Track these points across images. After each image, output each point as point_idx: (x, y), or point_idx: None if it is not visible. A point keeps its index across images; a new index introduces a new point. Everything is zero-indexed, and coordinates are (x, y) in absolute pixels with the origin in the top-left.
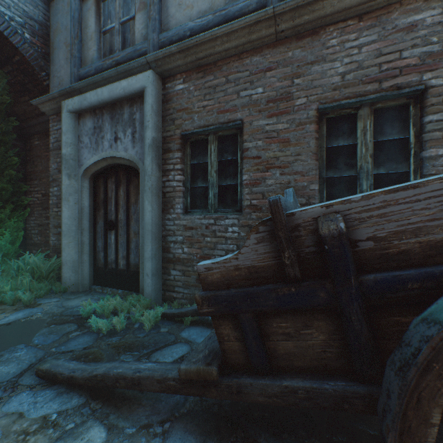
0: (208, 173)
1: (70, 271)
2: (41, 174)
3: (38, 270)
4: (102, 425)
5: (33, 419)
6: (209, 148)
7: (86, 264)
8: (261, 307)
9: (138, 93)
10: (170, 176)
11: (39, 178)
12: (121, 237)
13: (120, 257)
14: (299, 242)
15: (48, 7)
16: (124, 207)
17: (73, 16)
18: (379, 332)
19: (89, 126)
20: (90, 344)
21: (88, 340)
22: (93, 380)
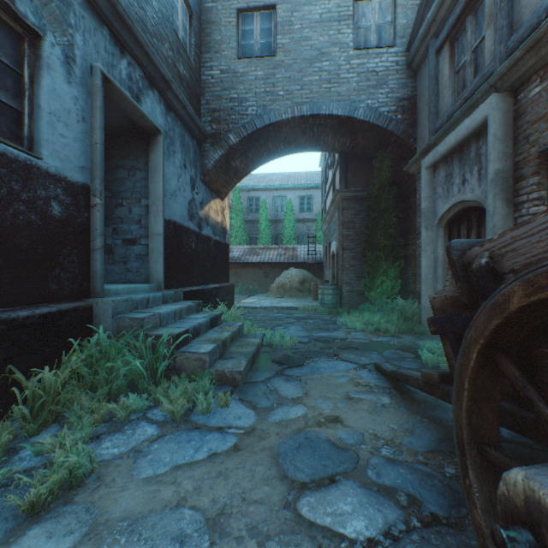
0: None
1: (426, 316)
2: (415, 227)
3: (404, 312)
4: (390, 399)
5: (364, 381)
6: None
7: None
8: (455, 329)
9: (482, 125)
10: (522, 210)
11: (413, 232)
12: None
13: None
14: (471, 276)
15: (415, 78)
16: None
17: (430, 76)
18: (535, 364)
19: (441, 176)
20: (413, 367)
21: (414, 365)
22: (392, 374)
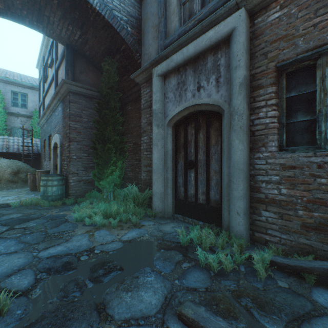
0: (317, 103)
1: (158, 201)
2: (132, 129)
3: (137, 198)
4: None
5: None
6: (318, 73)
7: (169, 195)
8: None
9: (224, 39)
10: (260, 113)
11: (131, 132)
12: (200, 175)
13: (199, 193)
14: None
15: (140, 5)
16: (203, 148)
17: (159, 1)
18: None
19: (173, 83)
20: (208, 284)
21: (203, 278)
22: None
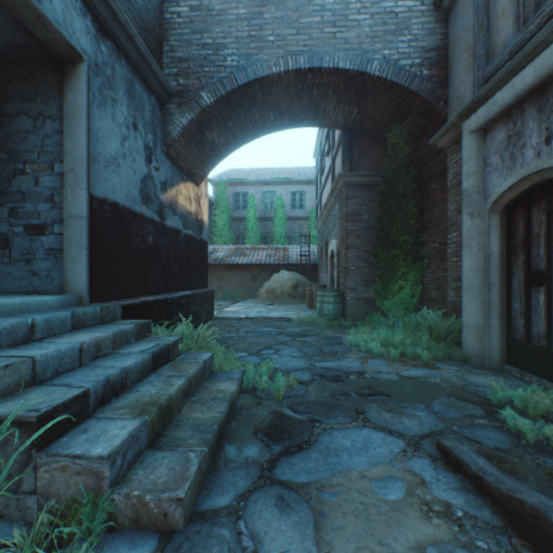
0: None
1: (471, 337)
2: (437, 220)
3: (434, 329)
4: None
5: (434, 496)
6: None
7: (493, 331)
8: None
9: None
10: None
11: (434, 225)
12: None
13: None
14: None
15: (445, 22)
16: None
17: (475, 6)
18: None
19: (499, 139)
20: (504, 446)
21: (500, 439)
22: (513, 503)
